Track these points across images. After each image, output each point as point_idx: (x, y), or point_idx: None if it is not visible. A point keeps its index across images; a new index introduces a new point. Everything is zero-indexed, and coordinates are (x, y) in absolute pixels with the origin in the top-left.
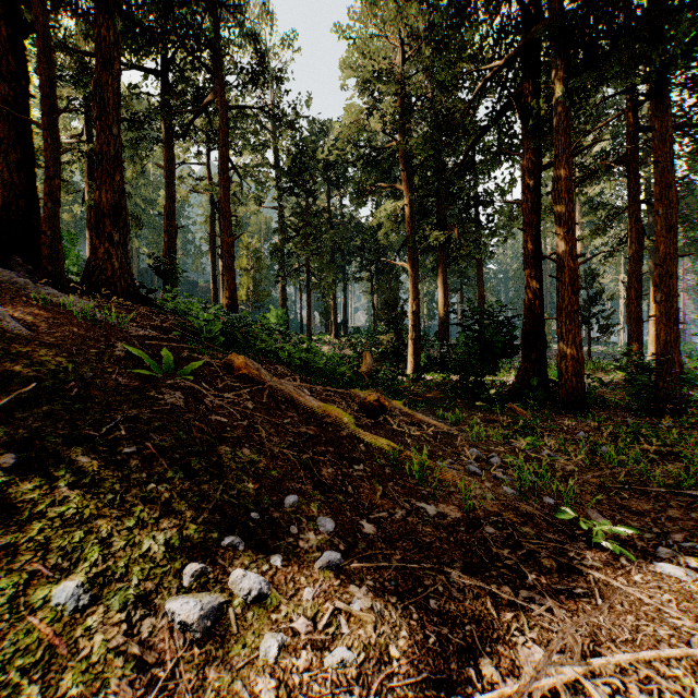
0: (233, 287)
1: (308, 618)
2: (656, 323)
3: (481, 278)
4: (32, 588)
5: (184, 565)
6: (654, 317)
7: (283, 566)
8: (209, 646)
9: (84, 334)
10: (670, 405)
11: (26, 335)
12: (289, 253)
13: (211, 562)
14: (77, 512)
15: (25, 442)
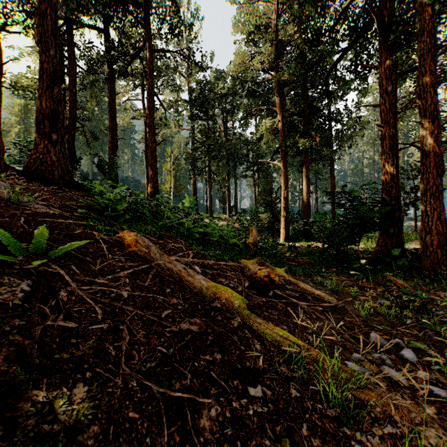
0: (155, 179)
1: None
2: None
3: (333, 173)
4: None
5: None
6: None
7: None
8: None
9: None
10: None
11: None
12: (197, 158)
13: None
14: None
15: None
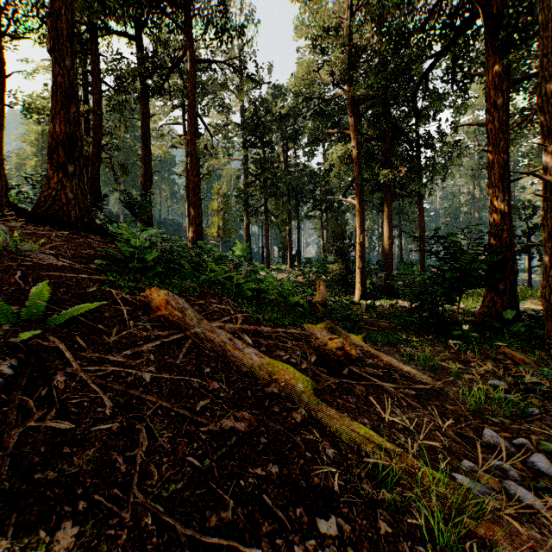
0: (198, 222)
1: None
2: None
3: (422, 213)
4: None
5: None
6: None
7: None
8: None
9: None
10: None
11: None
12: (251, 196)
13: None
14: None
15: None
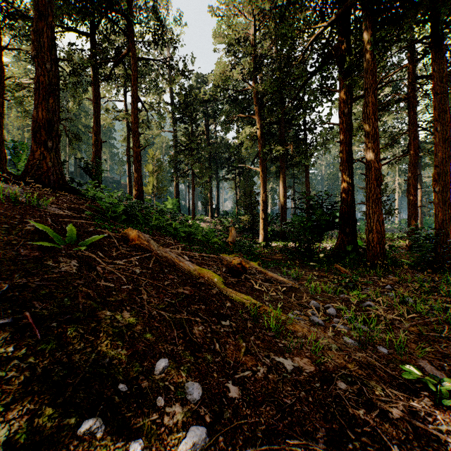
0: (140, 182)
1: None
2: (435, 207)
3: (308, 178)
4: None
5: None
6: (434, 203)
7: None
8: None
9: (3, 212)
10: (445, 264)
11: None
12: (180, 161)
13: None
14: None
15: None
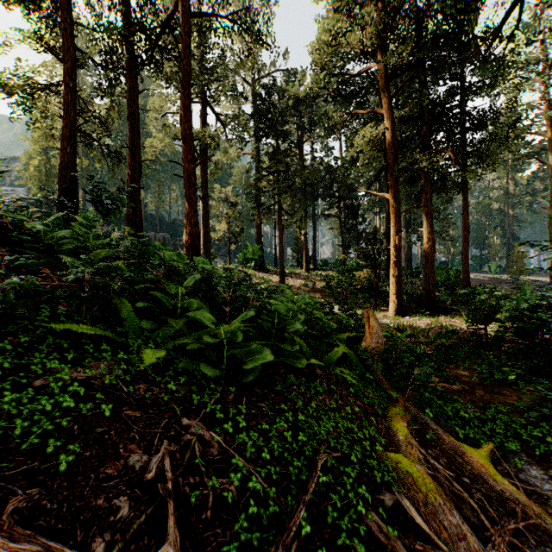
0: (194, 221)
1: None
2: None
3: (465, 209)
4: None
5: None
6: None
7: None
8: None
9: None
10: None
11: None
12: (263, 192)
13: None
14: None
15: None
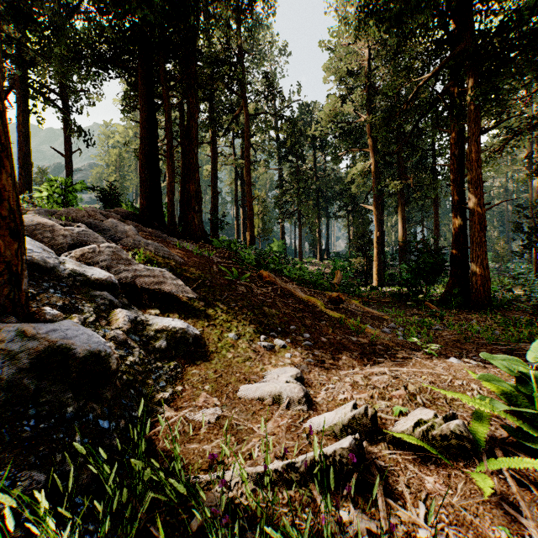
0: (253, 229)
1: (299, 353)
2: None
3: (436, 213)
4: (223, 333)
5: (260, 336)
6: None
7: (291, 342)
8: (271, 352)
9: (200, 261)
10: None
11: (182, 262)
12: (287, 201)
13: (267, 337)
14: (226, 319)
15: (203, 299)
